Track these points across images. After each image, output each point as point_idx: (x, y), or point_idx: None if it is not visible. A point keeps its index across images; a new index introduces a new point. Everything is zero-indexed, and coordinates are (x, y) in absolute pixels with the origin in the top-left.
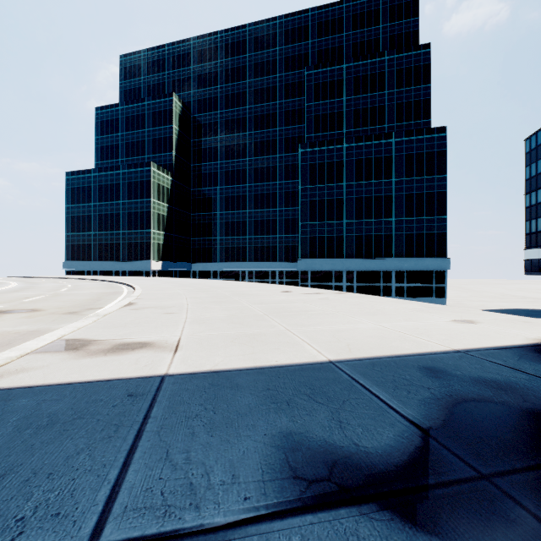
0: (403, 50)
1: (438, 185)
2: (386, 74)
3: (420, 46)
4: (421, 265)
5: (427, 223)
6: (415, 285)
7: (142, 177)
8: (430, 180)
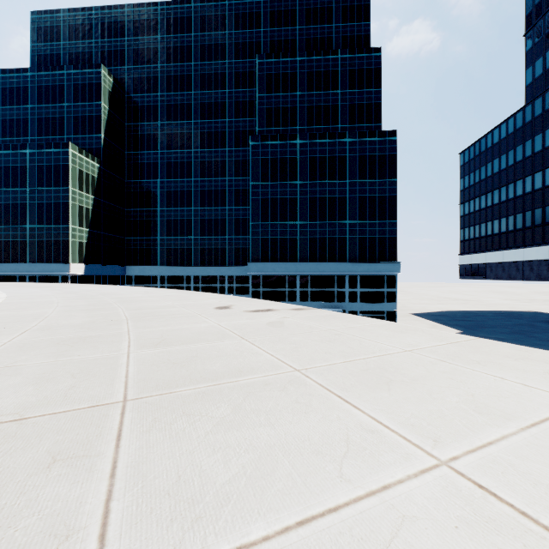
0: (356, 50)
1: (389, 189)
2: (340, 73)
3: (372, 49)
4: (374, 270)
5: (379, 227)
6: (368, 290)
7: (57, 160)
8: (382, 183)
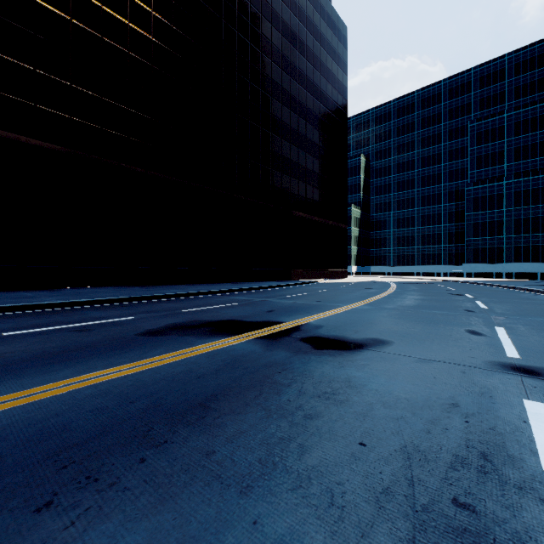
0: None
1: None
2: None
3: None
4: None
5: None
6: None
7: None
8: None
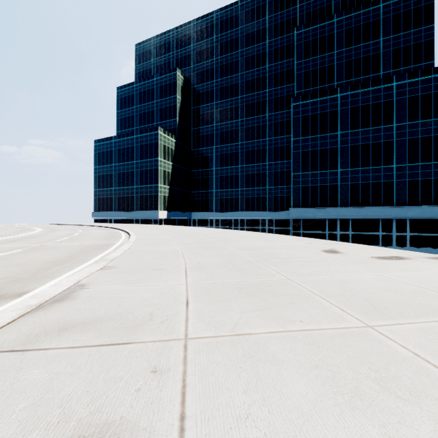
0: None
1: None
2: (381, 22)
3: None
4: (428, 214)
5: (435, 168)
6: (420, 234)
7: (151, 140)
8: None
